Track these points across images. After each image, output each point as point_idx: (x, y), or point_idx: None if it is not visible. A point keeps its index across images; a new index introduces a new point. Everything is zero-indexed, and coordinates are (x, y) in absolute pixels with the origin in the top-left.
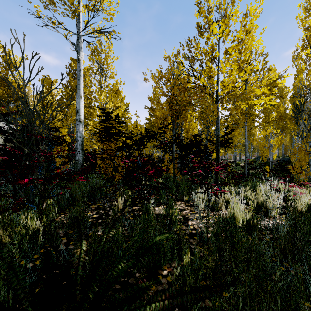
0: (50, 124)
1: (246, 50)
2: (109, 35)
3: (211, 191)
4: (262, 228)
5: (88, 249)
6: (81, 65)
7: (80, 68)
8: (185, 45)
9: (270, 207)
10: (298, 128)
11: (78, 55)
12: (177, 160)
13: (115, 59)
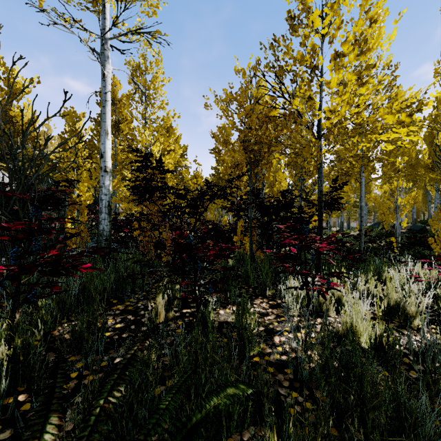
0: (74, 177)
1: (369, 52)
2: (150, 38)
3: (312, 286)
4: (402, 350)
5: (59, 437)
6: (108, 85)
7: (107, 89)
8: (269, 47)
9: (412, 312)
10: (438, 181)
11: (104, 69)
12: (256, 230)
13: (167, 81)
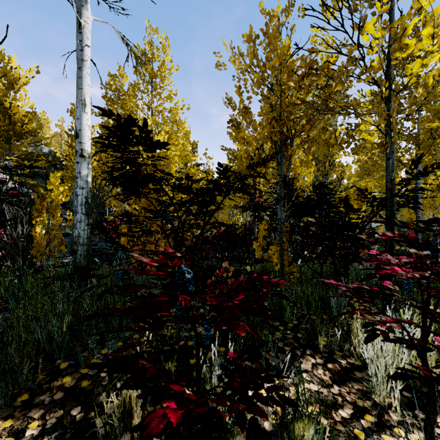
0: None
1: None
2: None
3: None
4: None
5: None
6: (86, 39)
7: (84, 45)
8: None
9: None
10: None
11: (80, 17)
12: (287, 236)
13: (175, 69)
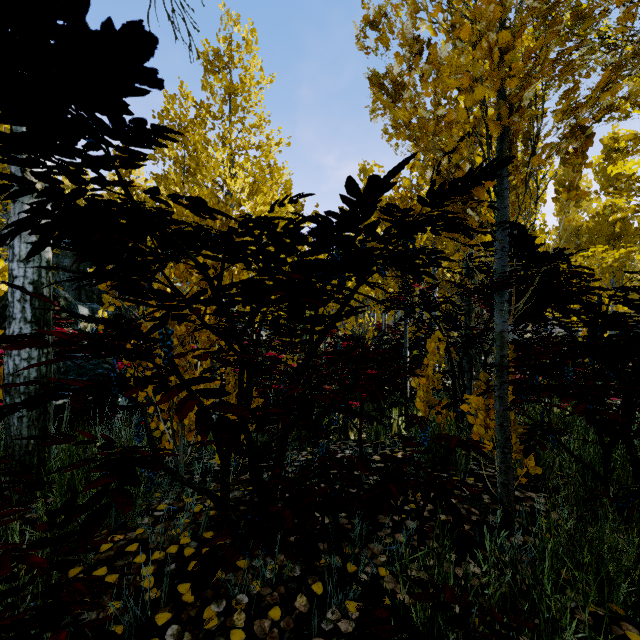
0: None
1: None
2: None
3: None
4: None
5: None
6: None
7: None
8: None
9: None
10: None
11: None
12: None
13: (267, 81)
